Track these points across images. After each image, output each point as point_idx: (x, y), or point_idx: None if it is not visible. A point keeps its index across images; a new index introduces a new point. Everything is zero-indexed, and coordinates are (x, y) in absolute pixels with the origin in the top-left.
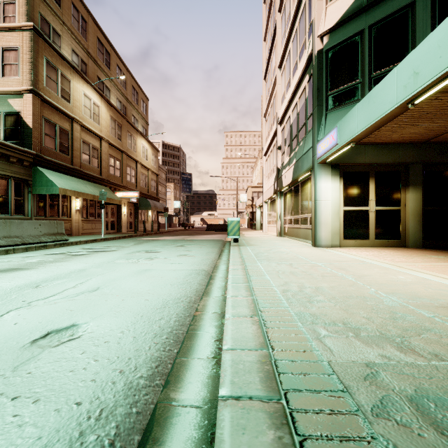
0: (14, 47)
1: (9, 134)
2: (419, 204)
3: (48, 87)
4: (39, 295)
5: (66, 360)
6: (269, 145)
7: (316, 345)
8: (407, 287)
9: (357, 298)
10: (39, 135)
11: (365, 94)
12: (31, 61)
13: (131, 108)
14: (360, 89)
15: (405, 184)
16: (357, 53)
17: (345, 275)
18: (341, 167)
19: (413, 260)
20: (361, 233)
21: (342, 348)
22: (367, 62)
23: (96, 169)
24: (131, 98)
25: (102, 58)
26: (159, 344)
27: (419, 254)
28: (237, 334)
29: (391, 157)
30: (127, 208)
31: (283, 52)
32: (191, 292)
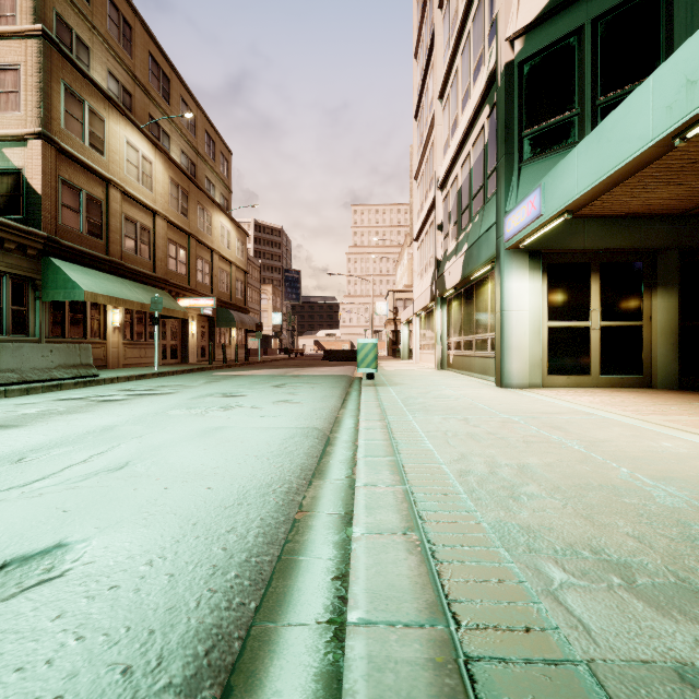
0: (12, 64)
1: (5, 205)
2: (674, 317)
3: (68, 130)
4: (17, 478)
5: (18, 636)
6: (422, 223)
7: (550, 611)
8: (685, 465)
9: (601, 489)
10: (53, 206)
11: (585, 134)
12: (39, 87)
13: (204, 167)
14: (577, 126)
15: (650, 284)
16: (572, 65)
17: (565, 440)
18: (544, 256)
19: (674, 412)
20: (577, 365)
21: (609, 622)
22: (590, 80)
23: (148, 262)
24: (204, 150)
25: (157, 86)
26: (218, 594)
27: (679, 400)
28: (378, 580)
29: (628, 239)
30: (196, 325)
31: (447, 73)
32: (292, 471)
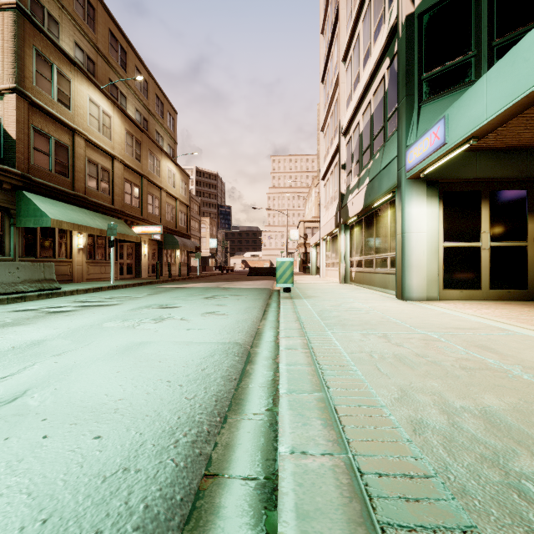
0: None
1: None
2: None
3: (39, 87)
4: None
5: None
6: (328, 165)
7: None
8: None
9: None
10: (26, 149)
11: (482, 73)
12: (14, 50)
13: (155, 122)
14: (473, 66)
15: None
16: (469, 12)
17: (505, 365)
18: (439, 185)
19: None
20: (469, 280)
21: None
22: (486, 24)
23: (107, 197)
24: (155, 109)
25: (116, 56)
26: None
27: None
28: None
29: (515, 170)
30: (148, 248)
31: (350, 38)
32: (204, 406)
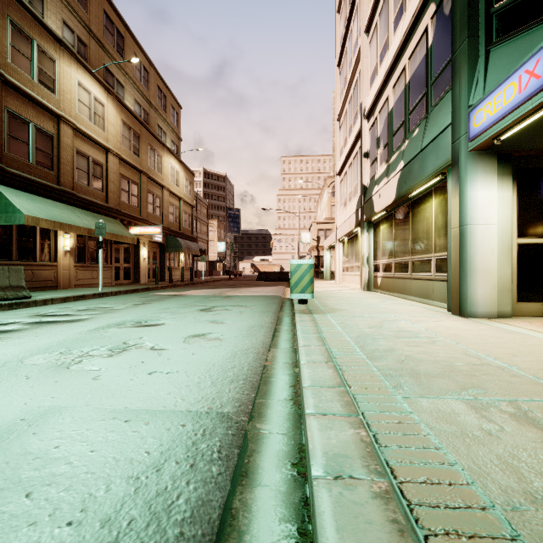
0: None
1: None
2: None
3: (15, 65)
4: None
5: None
6: (346, 157)
7: None
8: None
9: None
10: None
11: None
12: None
13: (156, 116)
14: None
15: None
16: None
17: None
18: (512, 160)
19: None
20: None
21: None
22: None
23: (100, 194)
24: (156, 102)
25: (112, 41)
26: None
27: None
28: None
29: None
30: (148, 250)
31: (375, 2)
32: None
